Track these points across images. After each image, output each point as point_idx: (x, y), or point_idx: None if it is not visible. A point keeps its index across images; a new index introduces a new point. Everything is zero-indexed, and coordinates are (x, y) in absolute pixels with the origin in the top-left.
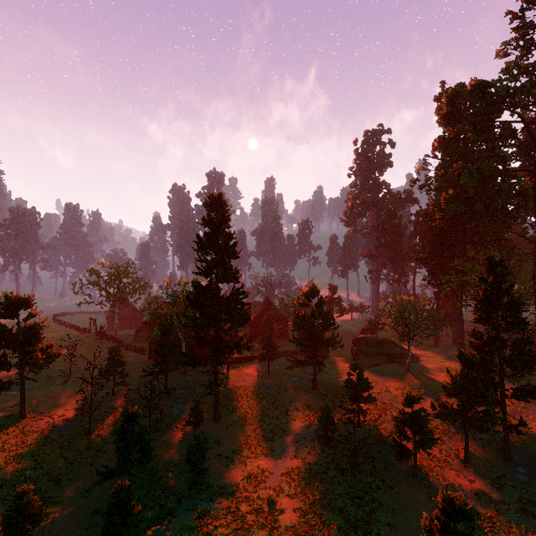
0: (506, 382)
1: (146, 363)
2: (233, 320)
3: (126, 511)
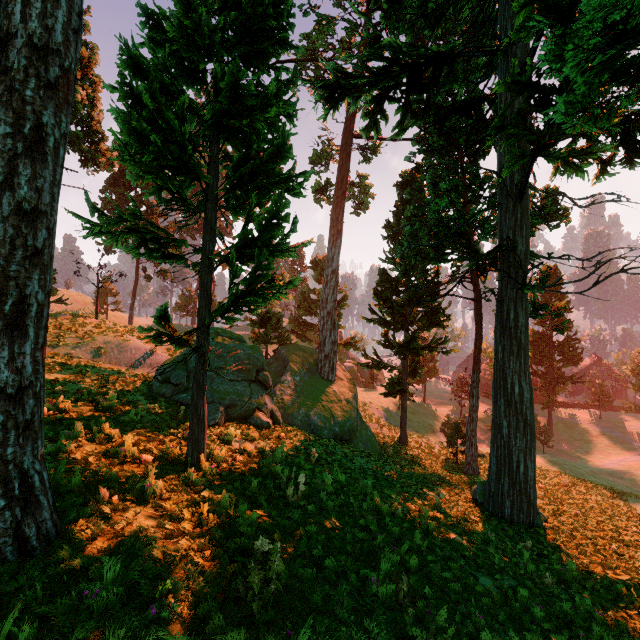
0: None
1: None
2: (566, 359)
3: None
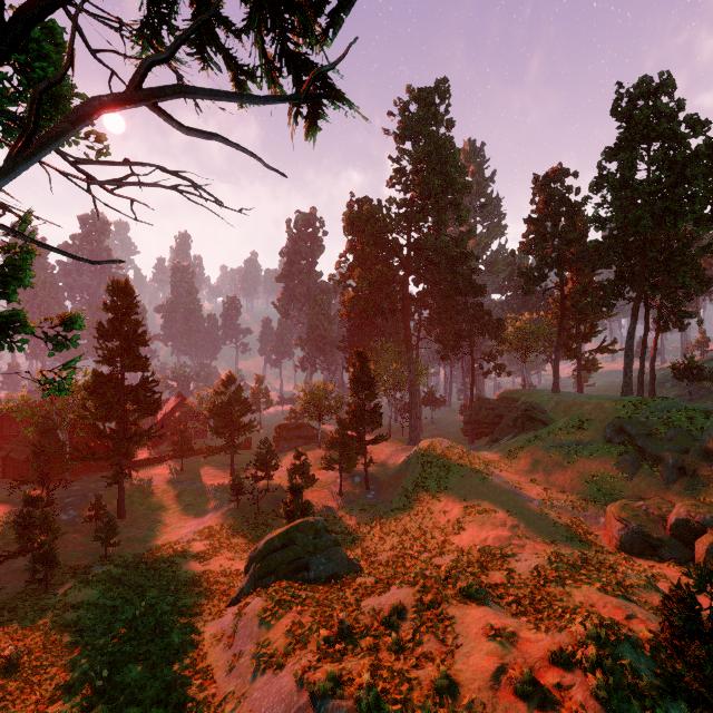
0: (389, 446)
1: None
2: (142, 409)
3: (52, 556)
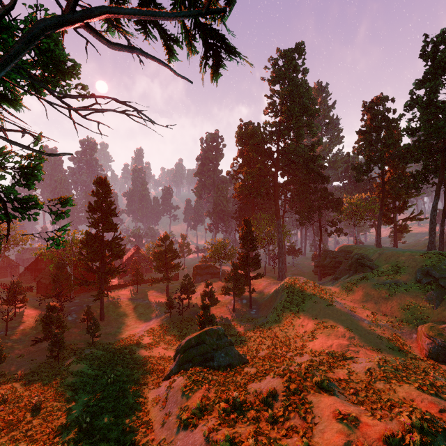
0: (265, 280)
1: (35, 297)
2: (114, 255)
3: (61, 342)
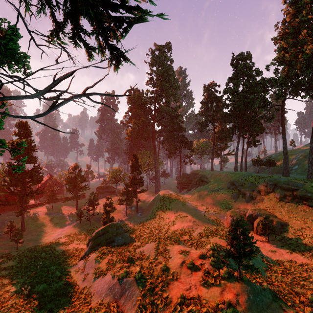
0: (147, 194)
1: None
2: (33, 180)
3: None
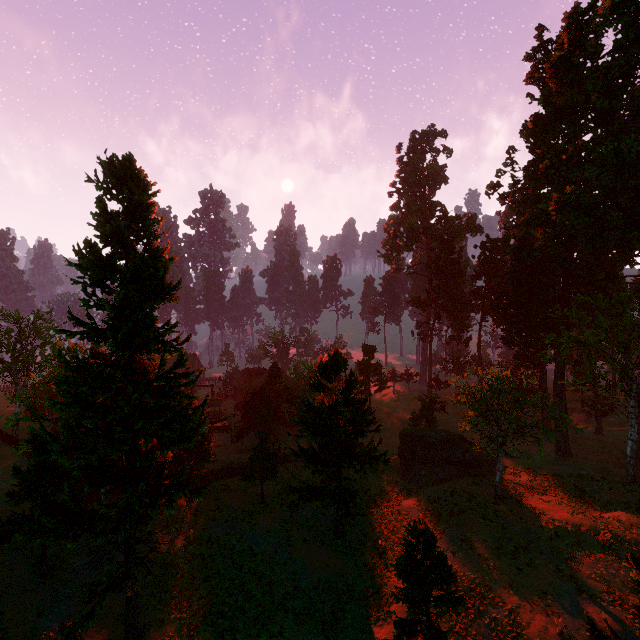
0: None
1: None
2: (161, 434)
3: None
